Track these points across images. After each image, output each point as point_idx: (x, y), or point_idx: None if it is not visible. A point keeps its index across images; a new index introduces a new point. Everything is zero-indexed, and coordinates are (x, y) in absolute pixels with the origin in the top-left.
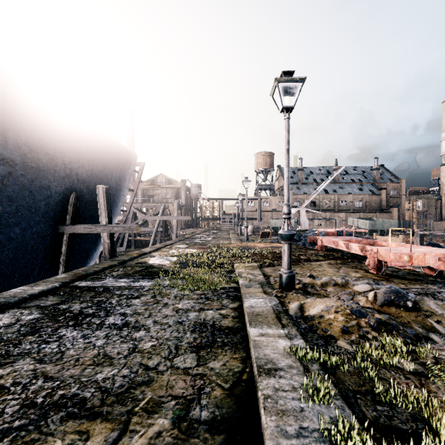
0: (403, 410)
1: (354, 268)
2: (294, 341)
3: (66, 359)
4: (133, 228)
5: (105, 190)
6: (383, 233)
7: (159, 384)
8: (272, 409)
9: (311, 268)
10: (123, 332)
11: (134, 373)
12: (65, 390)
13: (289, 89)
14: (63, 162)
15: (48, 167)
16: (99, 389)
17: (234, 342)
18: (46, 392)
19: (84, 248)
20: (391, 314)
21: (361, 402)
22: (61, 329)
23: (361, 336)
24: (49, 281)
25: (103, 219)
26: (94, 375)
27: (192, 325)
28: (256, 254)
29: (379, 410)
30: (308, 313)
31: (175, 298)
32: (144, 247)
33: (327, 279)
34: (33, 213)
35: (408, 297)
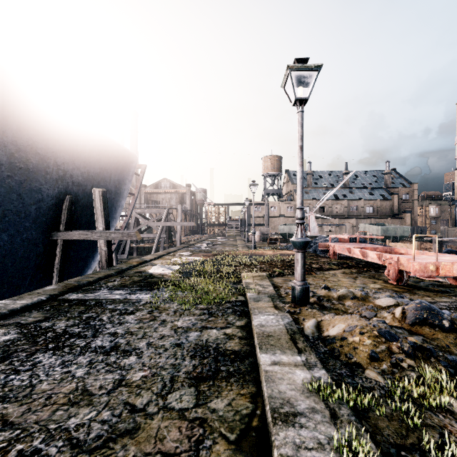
0: None
1: (371, 277)
2: (314, 371)
3: (35, 395)
4: (132, 234)
5: (101, 194)
6: (396, 240)
7: (146, 435)
8: None
9: (325, 278)
10: (110, 357)
11: (116, 416)
12: (24, 443)
13: (303, 79)
14: (56, 163)
15: (38, 169)
16: (69, 441)
17: (242, 372)
18: (0, 447)
19: (81, 256)
20: (424, 335)
21: None
22: (38, 354)
23: (394, 364)
24: (35, 293)
25: (99, 225)
26: (66, 419)
27: (193, 348)
28: (264, 262)
29: None
30: (327, 334)
31: (174, 314)
32: (147, 254)
33: (345, 292)
34: (22, 218)
35: (444, 315)
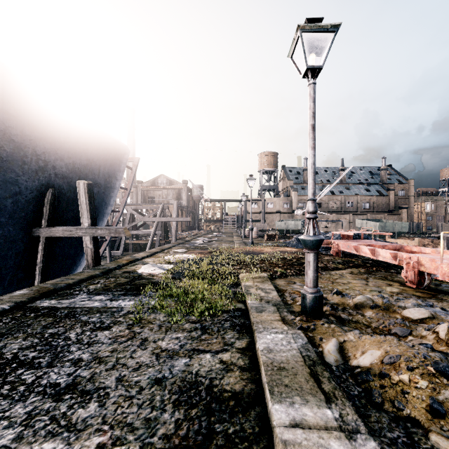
0: None
1: (384, 279)
2: (359, 444)
3: None
4: (120, 231)
5: (87, 186)
6: (393, 236)
7: None
8: None
9: (333, 280)
10: (60, 405)
11: None
12: None
13: (314, 45)
14: (35, 152)
15: (14, 158)
16: None
17: (246, 435)
18: None
19: (68, 253)
20: None
21: None
22: None
23: None
24: None
25: (85, 220)
26: None
27: (177, 387)
28: (263, 260)
29: None
30: (356, 363)
31: (159, 329)
32: (142, 250)
33: (363, 299)
34: None
35: None
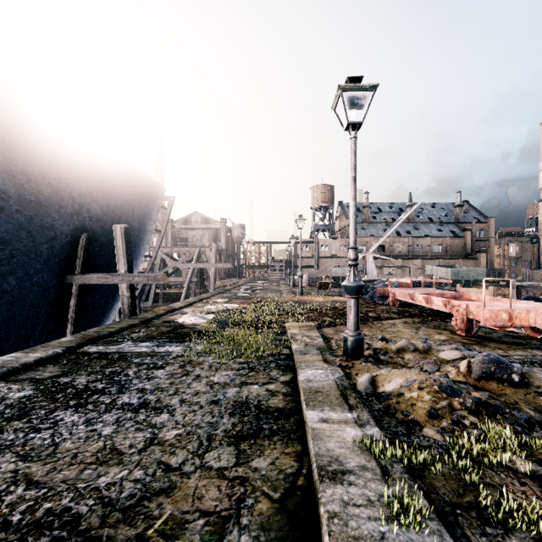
0: (524, 534)
1: (436, 328)
2: (366, 429)
3: (60, 454)
4: (159, 278)
5: (124, 231)
6: (468, 285)
7: (183, 493)
8: (340, 536)
9: (383, 329)
10: (139, 415)
11: (150, 475)
12: (52, 502)
13: (356, 100)
14: (71, 195)
15: (51, 202)
16: (100, 500)
17: (286, 430)
18: (27, 505)
19: (99, 303)
20: (491, 391)
21: (463, 522)
22: (58, 412)
23: (455, 421)
24: (49, 345)
25: (121, 267)
26: (95, 478)
27: (231, 405)
28: (313, 310)
29: (490, 534)
30: (382, 390)
31: (210, 368)
32: (175, 301)
33: (405, 344)
34: (32, 259)
35: (513, 369)
